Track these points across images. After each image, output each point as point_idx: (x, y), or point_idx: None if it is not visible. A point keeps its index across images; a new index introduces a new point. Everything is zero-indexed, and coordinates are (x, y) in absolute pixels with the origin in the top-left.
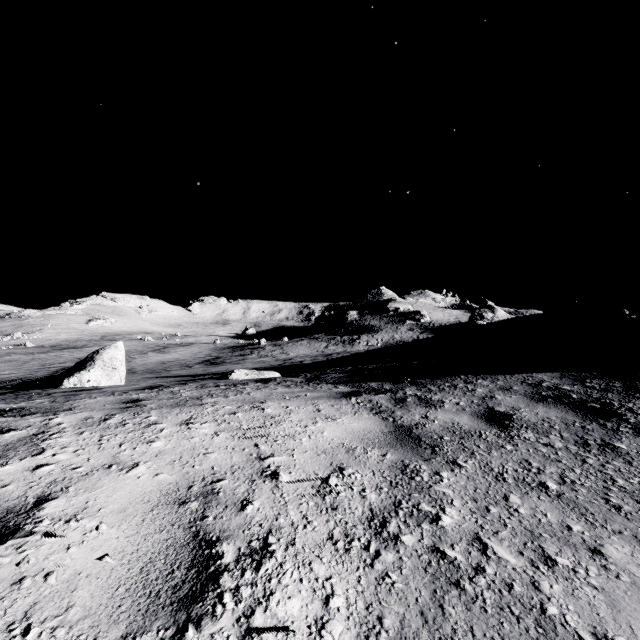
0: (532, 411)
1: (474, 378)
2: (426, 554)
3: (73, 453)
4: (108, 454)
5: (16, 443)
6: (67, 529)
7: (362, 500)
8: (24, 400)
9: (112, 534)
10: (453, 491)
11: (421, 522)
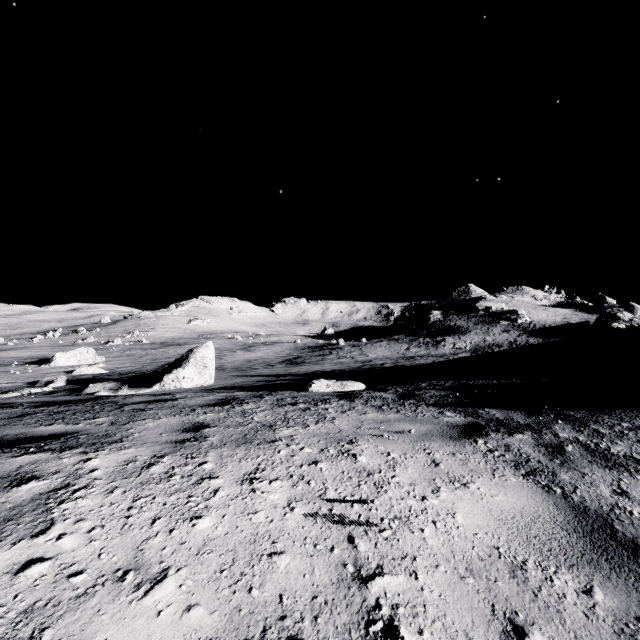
0: None
1: None
2: None
3: (85, 535)
4: (130, 542)
5: (25, 506)
6: None
7: None
8: (89, 417)
9: None
10: None
11: None
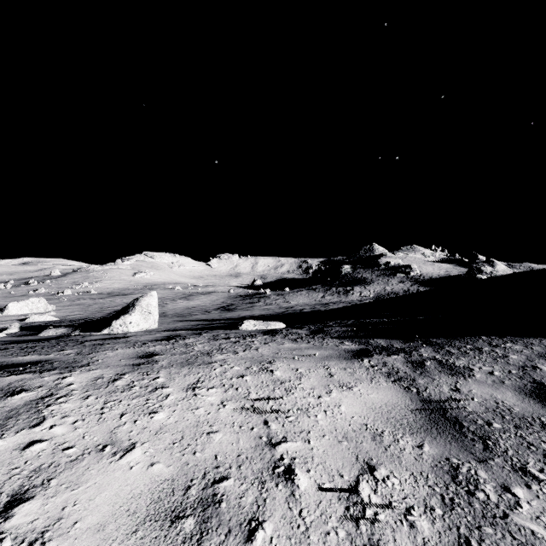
0: None
1: (500, 340)
2: None
3: (71, 425)
4: (106, 429)
5: (21, 408)
6: None
7: (411, 532)
8: (57, 350)
9: None
10: None
11: None
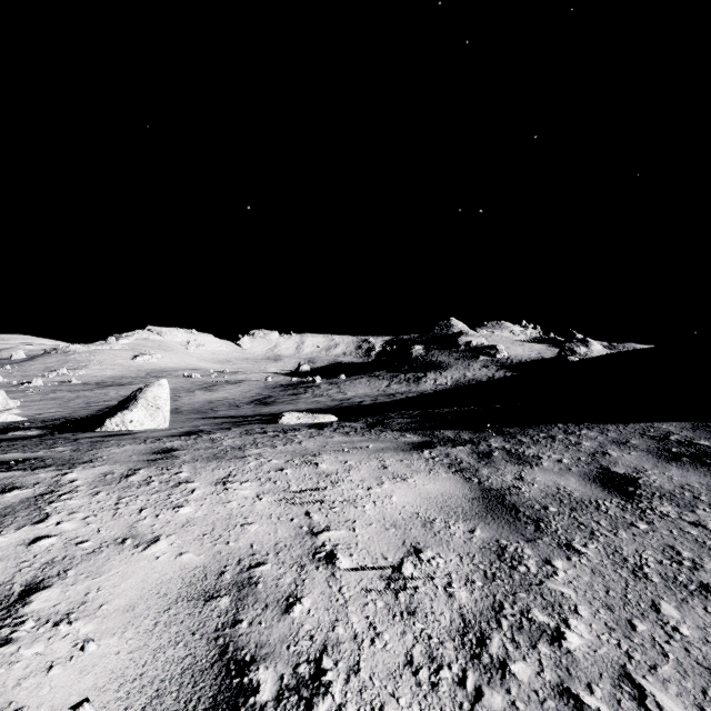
0: (663, 474)
1: (576, 427)
2: (551, 699)
3: (82, 521)
4: (124, 523)
5: (17, 506)
6: (54, 636)
7: (449, 600)
8: (45, 448)
9: (111, 646)
10: (575, 591)
11: (536, 641)
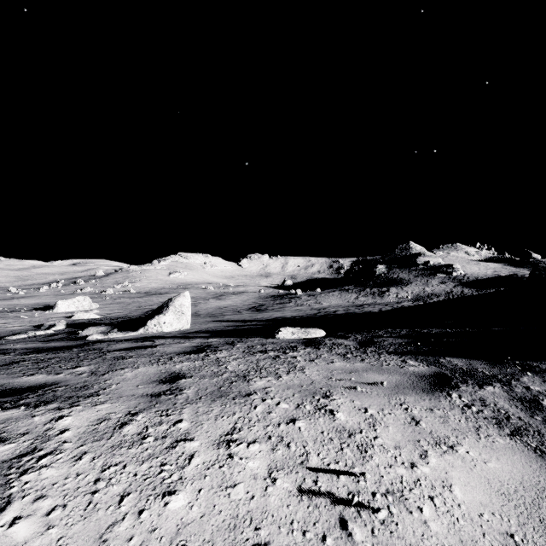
0: None
1: None
2: None
3: (43, 519)
4: (93, 529)
5: None
6: None
7: None
8: (71, 366)
9: None
10: None
11: None
